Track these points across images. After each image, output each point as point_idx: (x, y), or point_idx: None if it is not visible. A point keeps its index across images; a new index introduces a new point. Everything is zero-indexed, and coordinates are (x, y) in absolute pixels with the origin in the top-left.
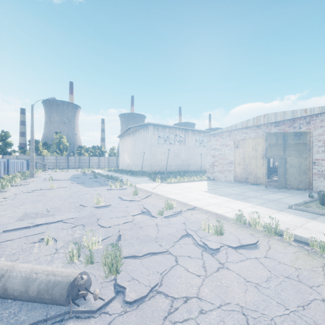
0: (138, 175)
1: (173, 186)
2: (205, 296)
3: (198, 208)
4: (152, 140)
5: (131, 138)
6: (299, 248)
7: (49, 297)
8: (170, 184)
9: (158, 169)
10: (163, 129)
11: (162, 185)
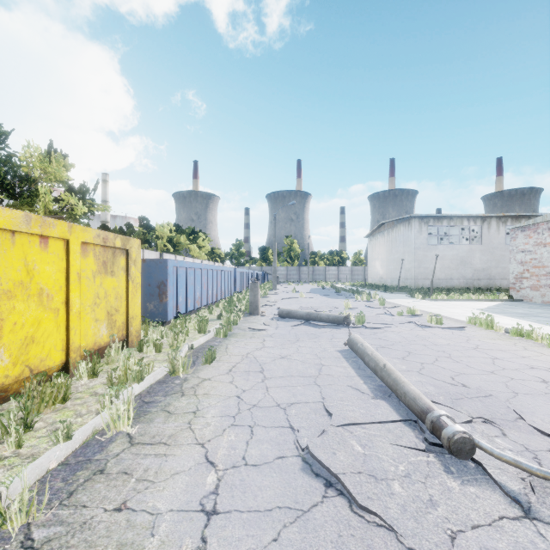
0: (394, 291)
1: (436, 303)
2: (403, 332)
3: (443, 316)
4: (416, 241)
5: (386, 239)
6: (500, 334)
7: (337, 320)
8: (435, 301)
9: (428, 284)
10: (436, 222)
11: (422, 301)
